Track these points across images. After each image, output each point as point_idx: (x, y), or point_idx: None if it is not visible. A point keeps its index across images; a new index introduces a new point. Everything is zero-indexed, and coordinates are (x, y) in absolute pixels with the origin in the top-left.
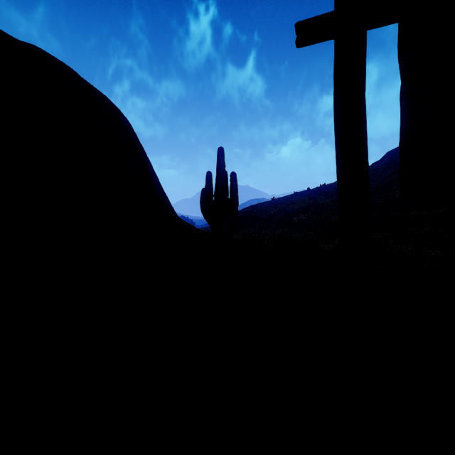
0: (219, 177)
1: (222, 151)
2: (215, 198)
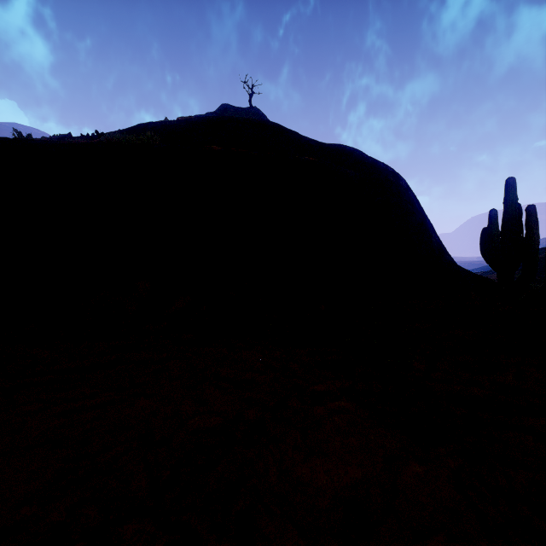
0: (507, 213)
1: (513, 182)
2: (501, 238)
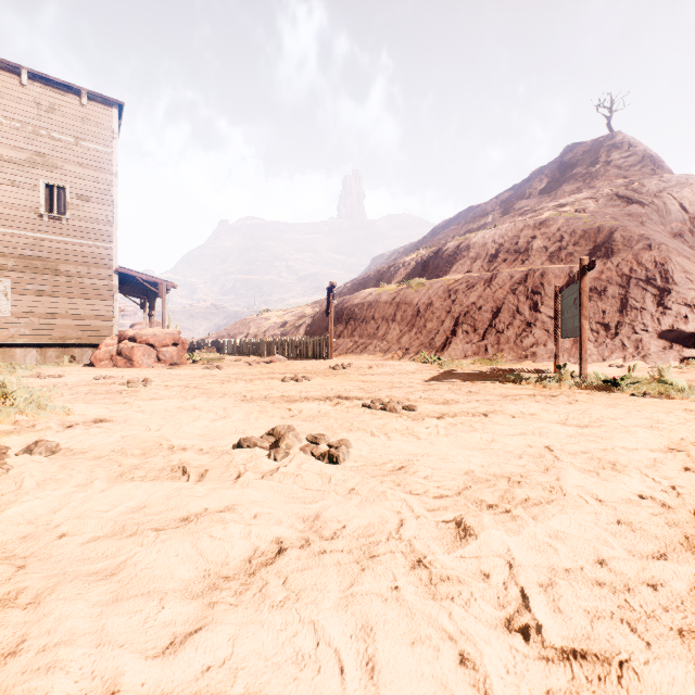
0: None
1: None
2: None
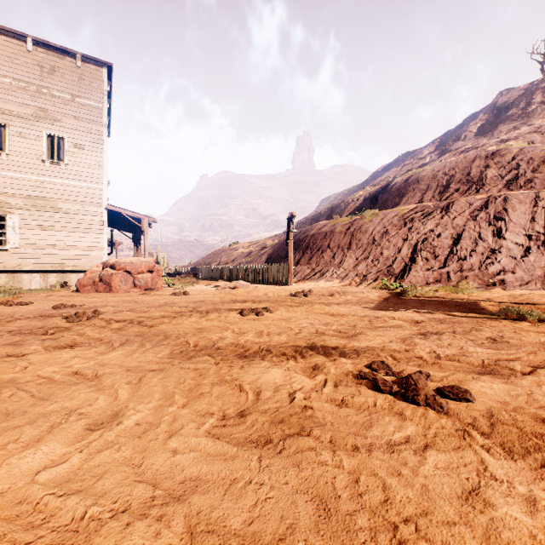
0: None
1: None
2: None
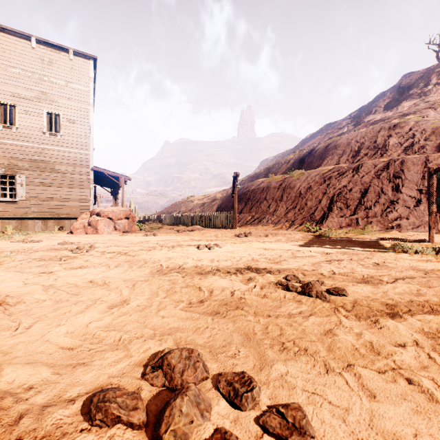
0: None
1: None
2: None
